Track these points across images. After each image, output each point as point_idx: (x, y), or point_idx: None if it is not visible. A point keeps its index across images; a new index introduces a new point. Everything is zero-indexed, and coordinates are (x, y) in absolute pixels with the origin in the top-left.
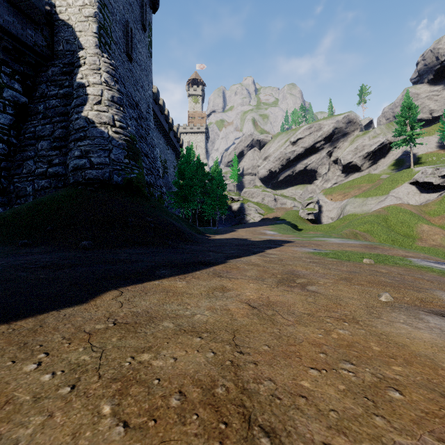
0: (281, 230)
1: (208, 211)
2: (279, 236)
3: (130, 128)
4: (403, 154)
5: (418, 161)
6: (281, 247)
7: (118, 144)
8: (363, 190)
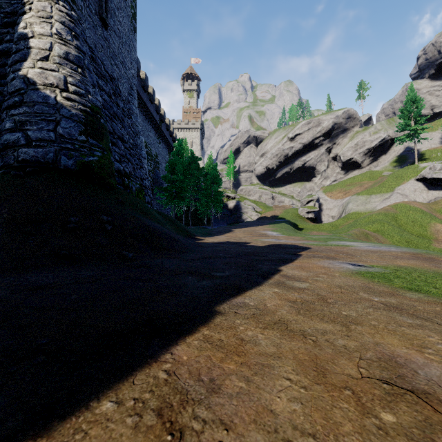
0: (284, 230)
1: (201, 208)
2: (285, 239)
3: (91, 97)
4: (405, 150)
5: (422, 157)
6: (300, 260)
7: (70, 115)
8: (365, 188)
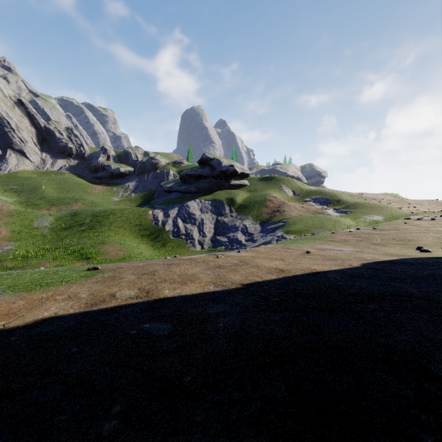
0: None
1: None
2: None
3: None
4: None
5: None
6: None
7: None
8: None
